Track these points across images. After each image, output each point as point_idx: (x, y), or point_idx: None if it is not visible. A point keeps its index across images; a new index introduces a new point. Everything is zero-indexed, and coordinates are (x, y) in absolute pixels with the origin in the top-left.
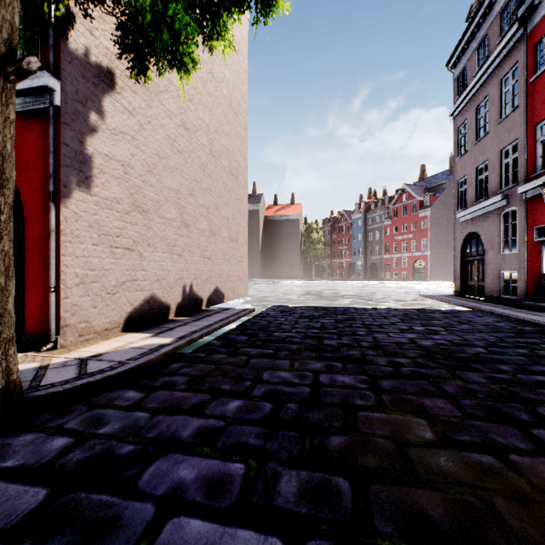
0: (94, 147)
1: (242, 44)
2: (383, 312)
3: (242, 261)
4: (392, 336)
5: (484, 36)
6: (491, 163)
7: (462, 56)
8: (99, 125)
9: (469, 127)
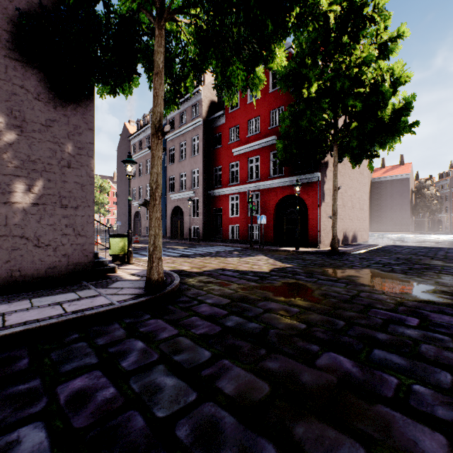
0: (325, 188)
1: None
2: None
3: (365, 220)
4: None
5: None
6: None
7: None
8: (325, 180)
9: None
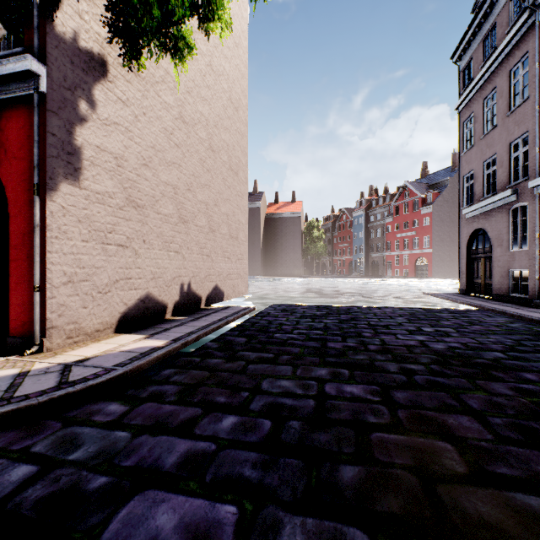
0: (83, 138)
1: (242, 38)
2: (388, 312)
3: (242, 259)
4: (400, 338)
5: (492, 26)
6: (499, 157)
7: (468, 48)
8: (89, 114)
9: (475, 120)
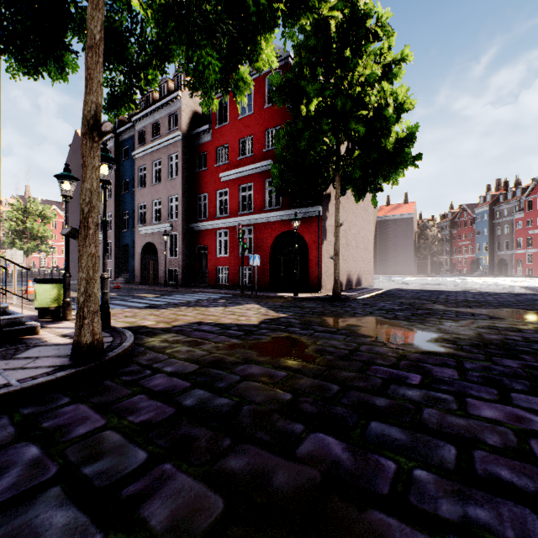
0: (327, 224)
1: None
2: (466, 293)
3: (370, 262)
4: (457, 298)
5: None
6: None
7: None
8: (328, 215)
9: None
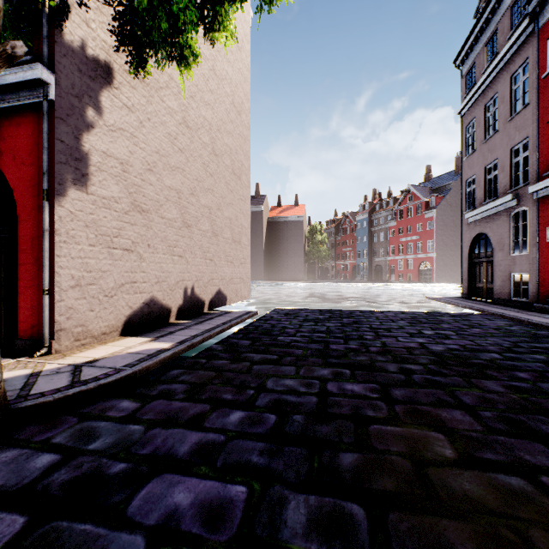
0: (90, 144)
1: (245, 41)
2: (390, 316)
3: (245, 263)
4: (401, 341)
5: (494, 31)
6: (501, 162)
7: (470, 53)
8: (96, 121)
9: (478, 125)
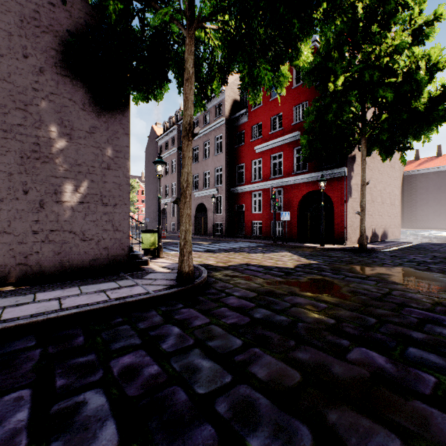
0: (351, 183)
1: None
2: None
3: (396, 216)
4: None
5: None
6: None
7: None
8: (352, 175)
9: None
